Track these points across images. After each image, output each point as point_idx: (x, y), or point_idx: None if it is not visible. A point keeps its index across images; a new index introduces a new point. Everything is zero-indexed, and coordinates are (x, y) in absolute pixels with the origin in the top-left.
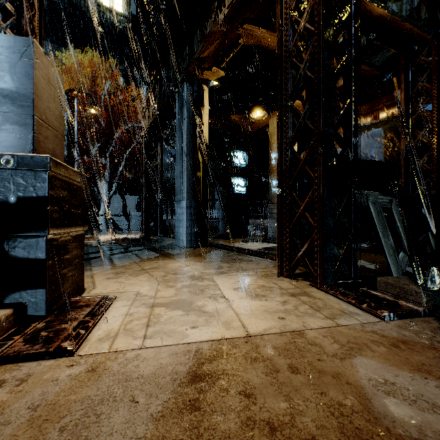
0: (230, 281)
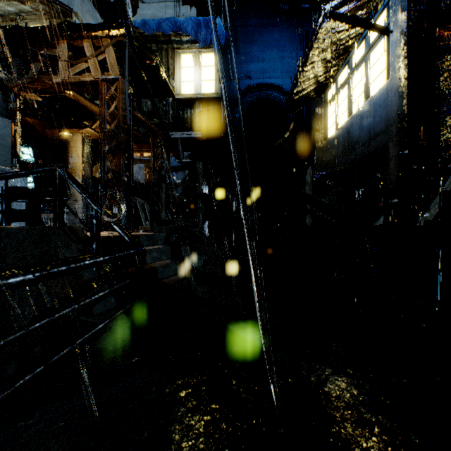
0: None
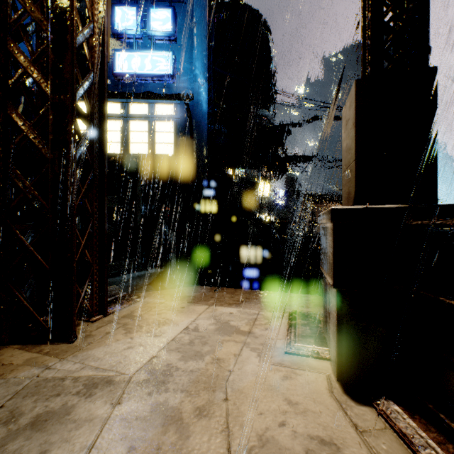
0: (138, 350)
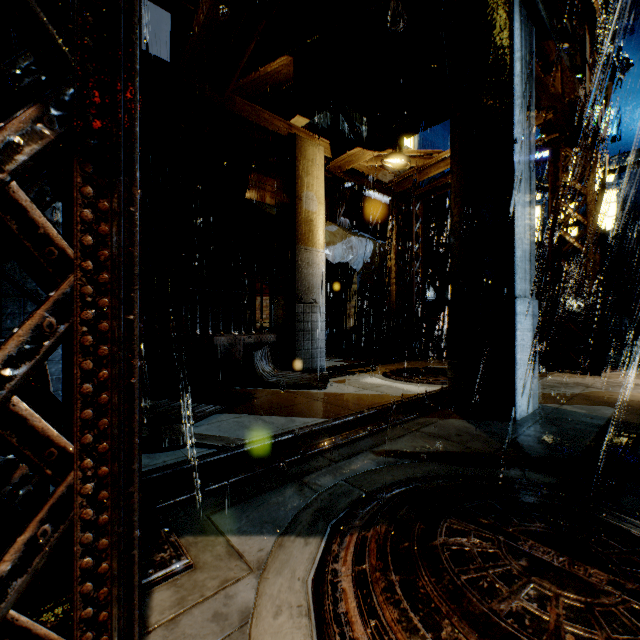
0: None
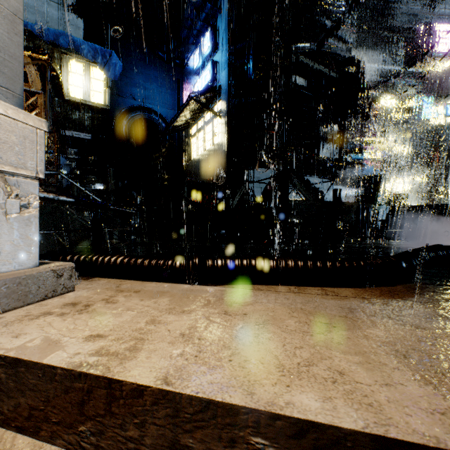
0: None
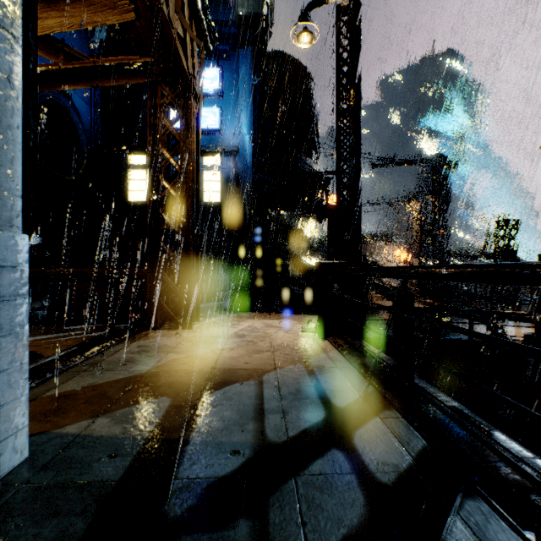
0: (227, 331)
